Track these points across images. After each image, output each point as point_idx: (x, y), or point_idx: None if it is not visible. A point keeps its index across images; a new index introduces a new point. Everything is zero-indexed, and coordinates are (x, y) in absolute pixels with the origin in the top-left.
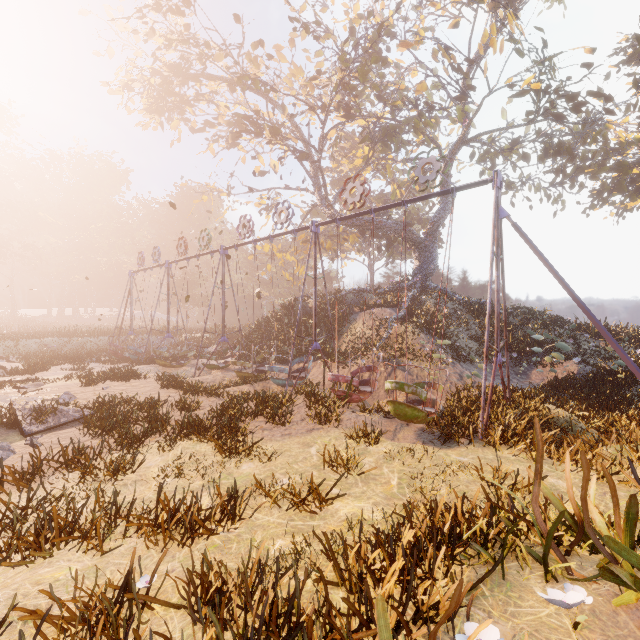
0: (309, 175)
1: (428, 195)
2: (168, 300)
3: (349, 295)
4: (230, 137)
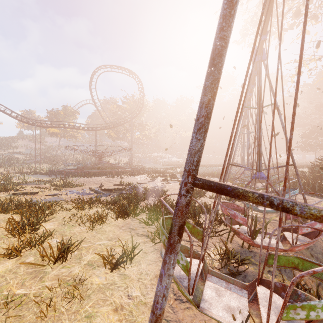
0: None
1: None
2: (243, 145)
3: None
4: (293, 16)
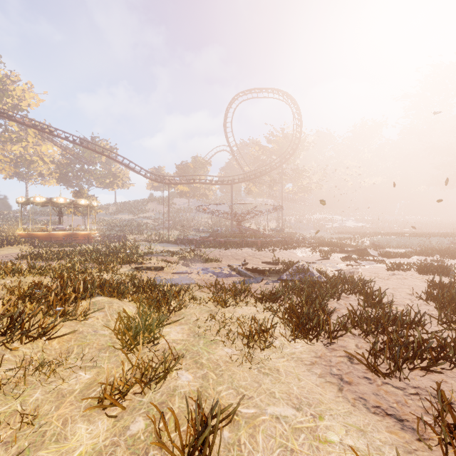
0: None
1: None
2: None
3: None
4: None
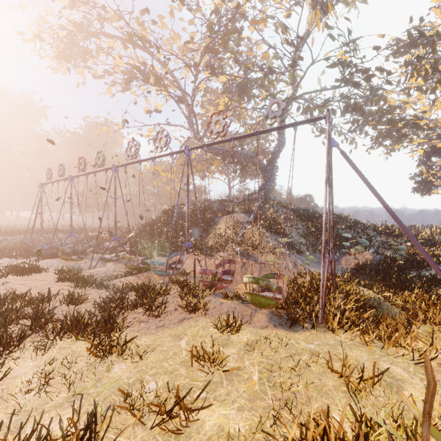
0: (185, 115)
1: (276, 127)
2: (71, 207)
3: (214, 204)
4: (123, 82)
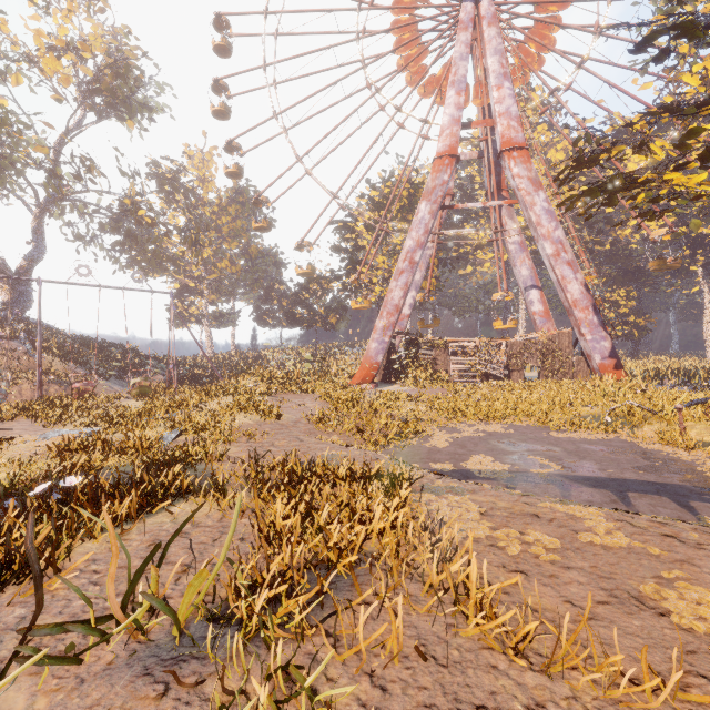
0: None
1: (139, 290)
2: None
3: None
4: None
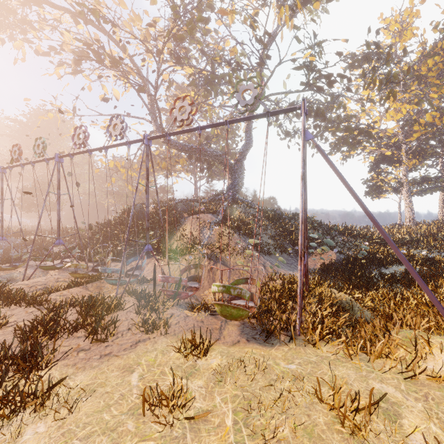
0: (147, 107)
1: (247, 117)
2: (2, 204)
3: (179, 203)
4: (73, 61)
